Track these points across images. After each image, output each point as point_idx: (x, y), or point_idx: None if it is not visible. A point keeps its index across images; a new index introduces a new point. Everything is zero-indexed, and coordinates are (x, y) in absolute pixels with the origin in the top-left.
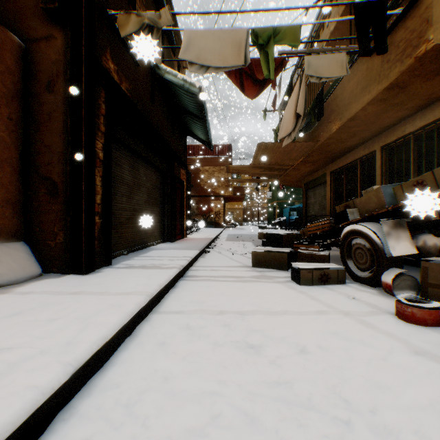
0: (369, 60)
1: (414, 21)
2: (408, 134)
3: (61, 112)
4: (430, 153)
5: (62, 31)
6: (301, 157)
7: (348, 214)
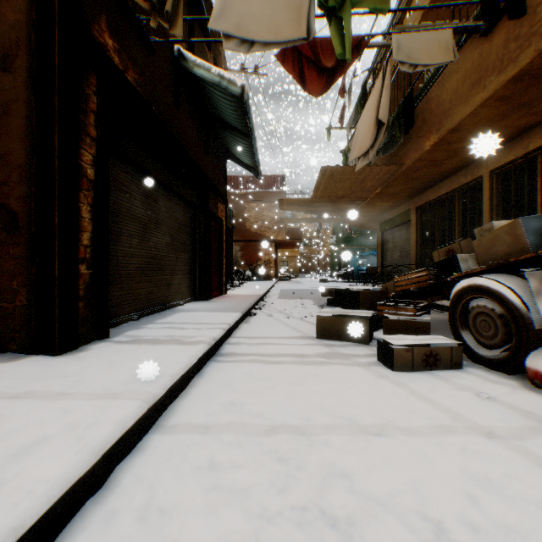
0: (484, 41)
1: None
2: (533, 150)
3: (24, 103)
4: None
5: None
6: (378, 188)
7: (460, 261)
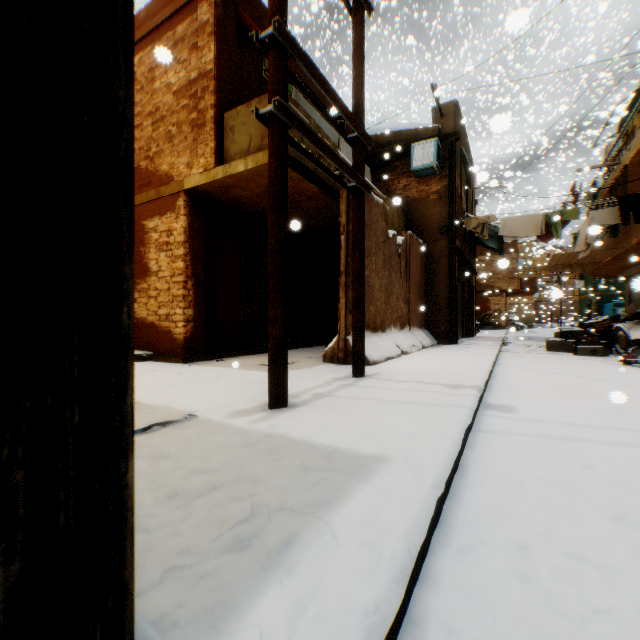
0: None
1: None
2: None
3: (443, 273)
4: None
5: (443, 237)
6: (607, 257)
7: (619, 316)
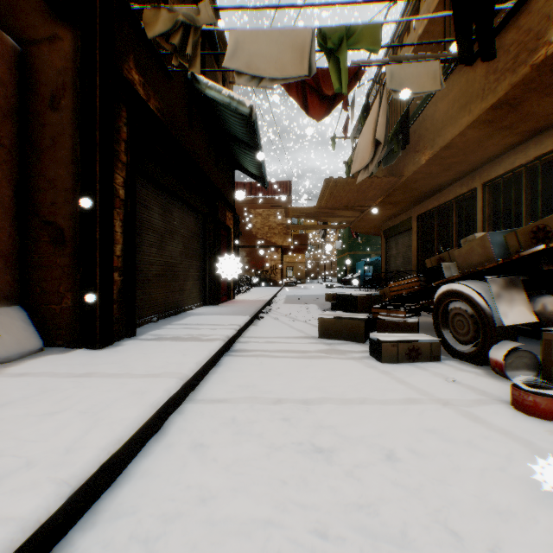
0: (469, 70)
1: (531, 18)
2: (518, 166)
3: (69, 136)
4: (548, 191)
5: (70, 31)
6: (380, 197)
7: (444, 269)
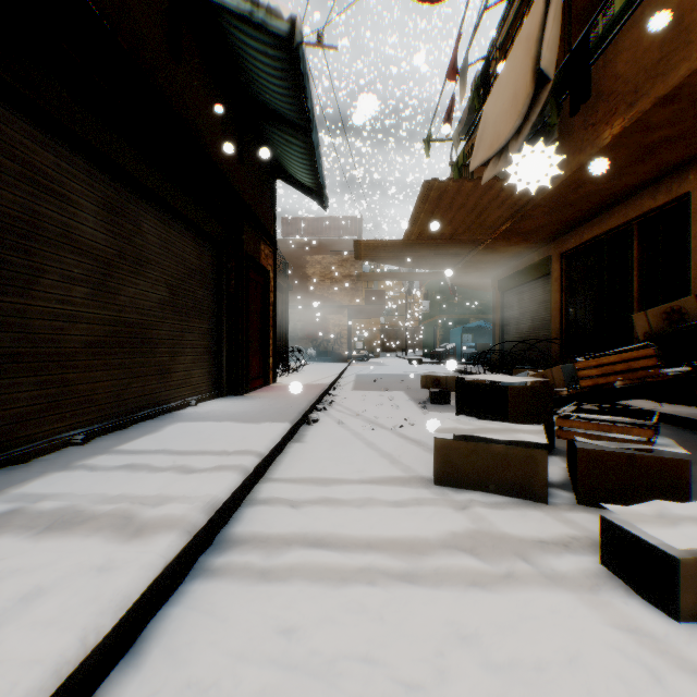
0: None
1: None
2: None
3: None
4: None
5: None
6: (505, 222)
7: None
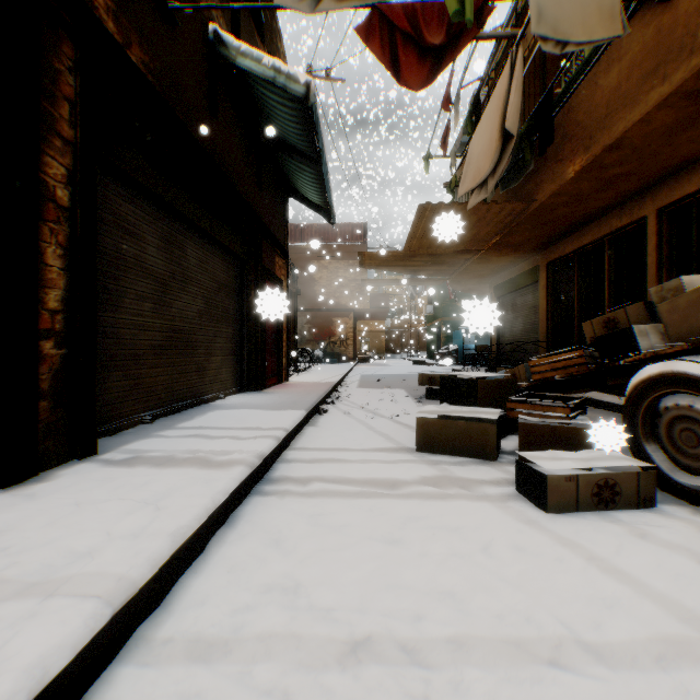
0: (664, 10)
1: None
2: None
3: None
4: None
5: None
6: (495, 236)
7: (637, 336)
